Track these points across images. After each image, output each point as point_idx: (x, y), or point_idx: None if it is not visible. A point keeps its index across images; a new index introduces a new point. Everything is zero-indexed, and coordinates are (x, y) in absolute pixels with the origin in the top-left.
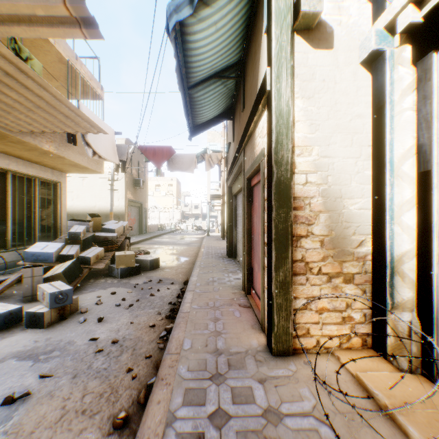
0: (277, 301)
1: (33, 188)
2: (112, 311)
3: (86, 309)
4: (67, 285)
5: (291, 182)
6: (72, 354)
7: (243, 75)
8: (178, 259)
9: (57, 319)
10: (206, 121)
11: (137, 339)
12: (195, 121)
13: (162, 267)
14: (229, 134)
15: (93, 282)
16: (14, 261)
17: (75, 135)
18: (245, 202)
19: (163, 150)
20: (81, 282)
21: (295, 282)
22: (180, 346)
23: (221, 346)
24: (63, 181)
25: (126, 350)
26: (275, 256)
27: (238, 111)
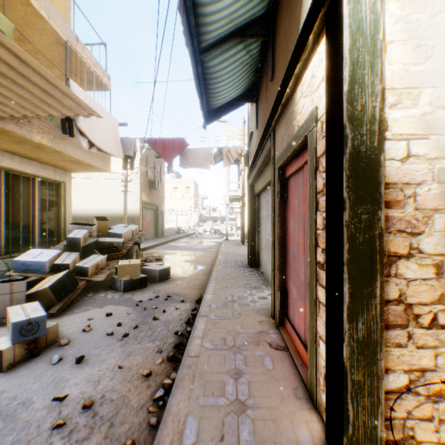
0: (353, 377)
1: (31, 188)
2: (101, 343)
3: (68, 339)
4: (43, 308)
5: (380, 155)
6: (17, 430)
7: (272, 32)
8: (192, 268)
9: (24, 357)
10: (224, 104)
11: (121, 400)
12: (210, 103)
13: (173, 278)
14: (251, 123)
15: (91, 296)
16: (7, 270)
17: (71, 125)
18: (275, 200)
19: (174, 143)
20: (78, 296)
21: (386, 342)
22: (178, 437)
23: (248, 442)
24: (67, 181)
25: (99, 424)
26: (349, 294)
27: (263, 87)
